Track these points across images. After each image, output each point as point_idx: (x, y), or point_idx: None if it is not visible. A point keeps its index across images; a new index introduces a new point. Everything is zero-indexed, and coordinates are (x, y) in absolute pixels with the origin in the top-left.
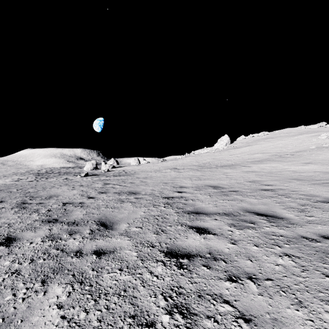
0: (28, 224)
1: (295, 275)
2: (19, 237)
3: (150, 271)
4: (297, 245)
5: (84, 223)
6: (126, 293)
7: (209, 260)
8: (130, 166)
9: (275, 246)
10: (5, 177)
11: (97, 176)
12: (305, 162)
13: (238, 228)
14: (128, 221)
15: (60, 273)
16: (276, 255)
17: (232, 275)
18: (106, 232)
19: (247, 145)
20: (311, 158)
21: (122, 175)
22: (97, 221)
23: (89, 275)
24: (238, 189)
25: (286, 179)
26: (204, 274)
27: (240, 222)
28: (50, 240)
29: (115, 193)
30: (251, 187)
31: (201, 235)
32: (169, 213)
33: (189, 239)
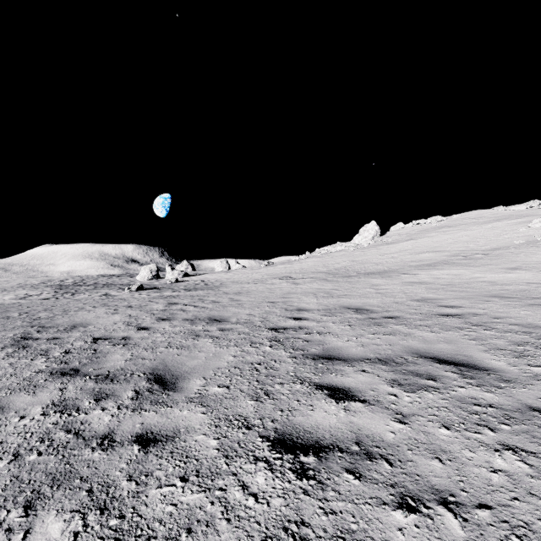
0: (24, 379)
1: (535, 497)
2: (3, 406)
3: (242, 482)
4: (525, 427)
5: (124, 377)
6: (192, 538)
7: (358, 458)
8: (213, 274)
9: (483, 428)
10: (5, 291)
11: (158, 290)
12: (510, 267)
13: (407, 389)
14: (205, 373)
15: (65, 485)
16: (489, 449)
17: (407, 495)
18: (163, 395)
19: (408, 238)
20: (518, 260)
21: (199, 288)
22: (150, 374)
23: (121, 492)
24: (398, 314)
25: (481, 296)
26: (351, 491)
27: (410, 376)
28: (58, 411)
29: (186, 320)
30: (420, 311)
31: (338, 403)
32: (280, 357)
33: (318, 411)
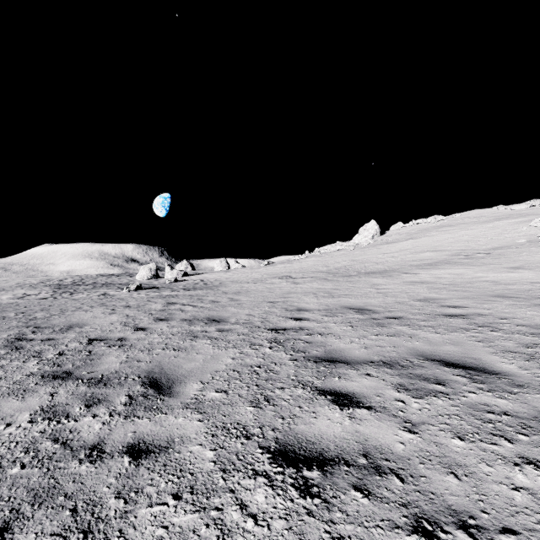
0: (14, 383)
1: None
2: None
3: (240, 501)
4: None
5: (118, 381)
6: None
7: (366, 473)
8: (213, 273)
9: (500, 439)
10: (3, 291)
11: (156, 290)
12: (512, 266)
13: (415, 395)
14: (203, 377)
15: (47, 503)
16: (508, 463)
17: (422, 517)
18: (157, 400)
19: (409, 237)
20: (521, 259)
21: (198, 287)
22: (145, 377)
23: (108, 512)
24: (401, 314)
25: (484, 296)
26: (359, 512)
27: (417, 381)
28: (47, 418)
29: (184, 321)
30: (424, 311)
31: (343, 409)
32: (280, 360)
33: (321, 419)
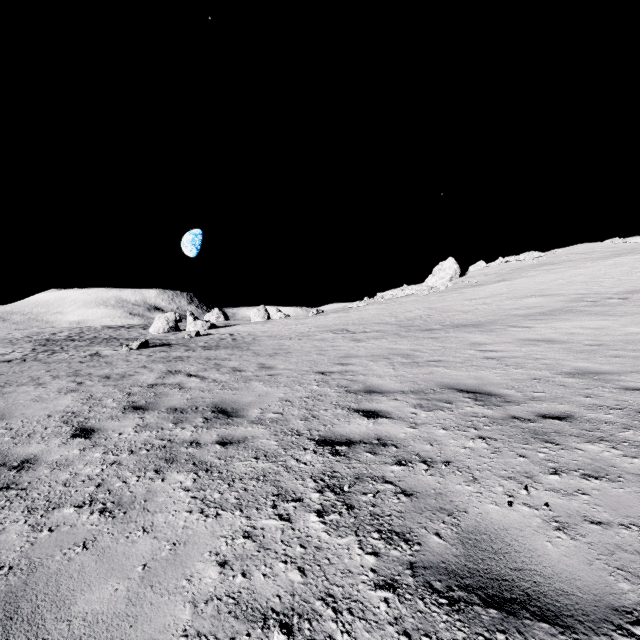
0: None
1: None
2: None
3: None
4: None
5: None
6: None
7: None
8: (247, 325)
9: None
10: None
11: (166, 348)
12: None
13: None
14: None
15: None
16: None
17: None
18: None
19: (500, 279)
20: None
21: (223, 345)
22: None
23: None
24: (564, 407)
25: None
26: None
27: None
28: None
29: (172, 412)
30: (603, 401)
31: None
32: (348, 583)
33: None
